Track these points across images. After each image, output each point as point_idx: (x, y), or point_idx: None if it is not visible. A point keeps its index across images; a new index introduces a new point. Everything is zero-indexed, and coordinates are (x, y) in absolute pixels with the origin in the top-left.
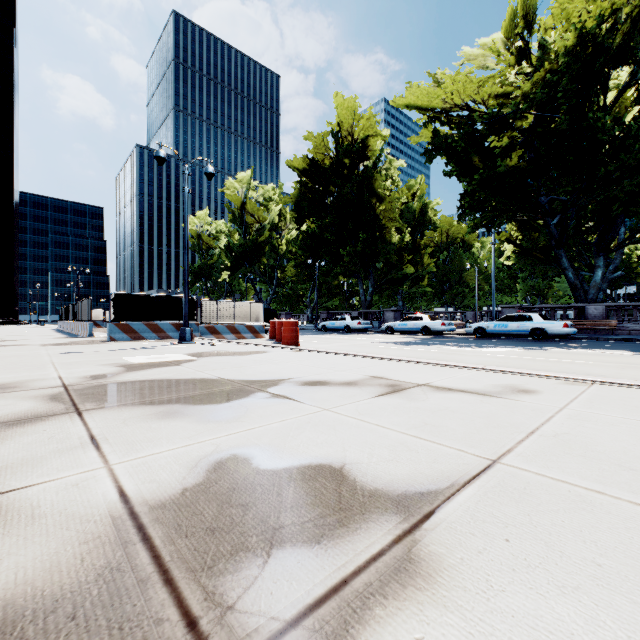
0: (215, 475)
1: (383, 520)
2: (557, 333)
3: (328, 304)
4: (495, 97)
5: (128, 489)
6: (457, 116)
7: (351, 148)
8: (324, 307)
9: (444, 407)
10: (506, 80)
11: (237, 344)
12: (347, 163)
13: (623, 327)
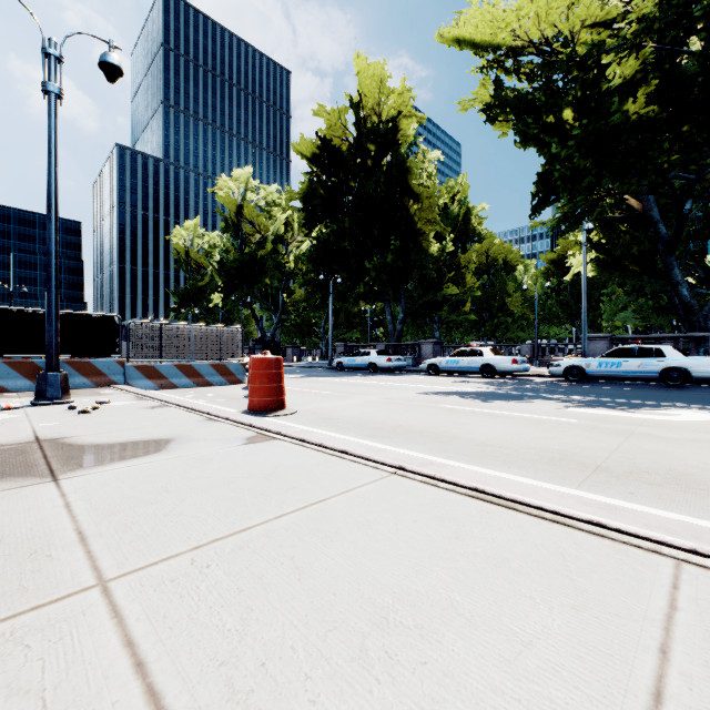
0: None
1: None
2: (709, 376)
3: (346, 335)
4: (591, 27)
5: None
6: (530, 64)
7: (376, 127)
8: (341, 339)
9: None
10: (605, 5)
11: (152, 406)
12: (371, 149)
13: None
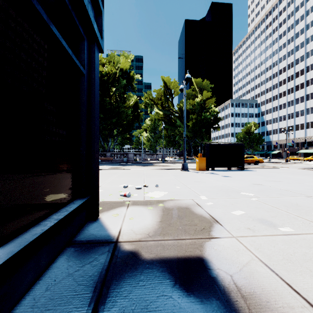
0: None
1: None
2: None
3: None
4: None
5: None
6: None
7: None
8: None
9: None
10: None
11: None
12: None
13: (114, 159)
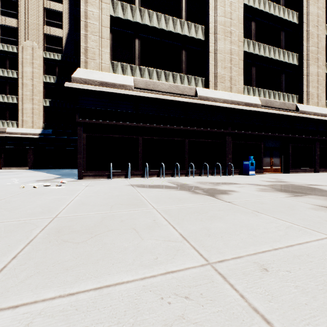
0: (224, 190)
1: (206, 194)
2: None
3: None
4: None
5: (220, 188)
6: None
7: None
8: None
9: (298, 210)
10: None
11: None
12: None
13: None
